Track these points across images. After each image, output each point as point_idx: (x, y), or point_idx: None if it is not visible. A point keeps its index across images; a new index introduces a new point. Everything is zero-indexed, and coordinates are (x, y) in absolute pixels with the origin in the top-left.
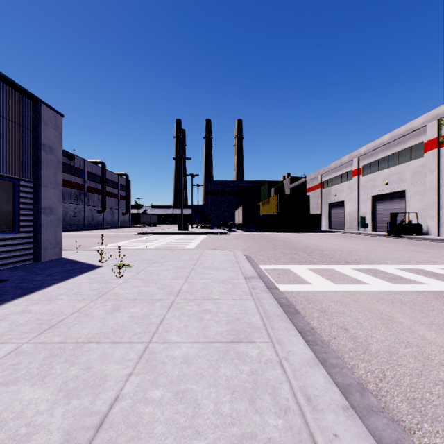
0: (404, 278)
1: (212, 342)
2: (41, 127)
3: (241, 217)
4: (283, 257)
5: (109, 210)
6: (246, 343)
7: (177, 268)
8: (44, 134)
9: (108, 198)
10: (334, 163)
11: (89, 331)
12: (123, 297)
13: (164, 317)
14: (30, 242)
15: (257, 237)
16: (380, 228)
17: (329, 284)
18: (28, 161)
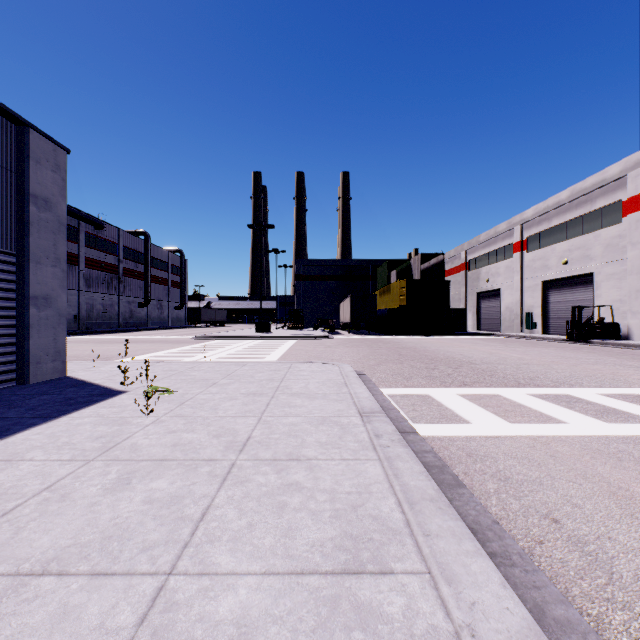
0: (620, 412)
1: (303, 572)
2: (30, 167)
3: (348, 313)
4: (416, 375)
5: (155, 303)
6: (375, 574)
7: (247, 396)
8: (34, 179)
9: (154, 286)
10: (486, 233)
11: (53, 539)
12: (145, 454)
13: (210, 502)
14: (10, 352)
15: (372, 343)
16: (555, 329)
17: (501, 424)
18: (8, 221)
